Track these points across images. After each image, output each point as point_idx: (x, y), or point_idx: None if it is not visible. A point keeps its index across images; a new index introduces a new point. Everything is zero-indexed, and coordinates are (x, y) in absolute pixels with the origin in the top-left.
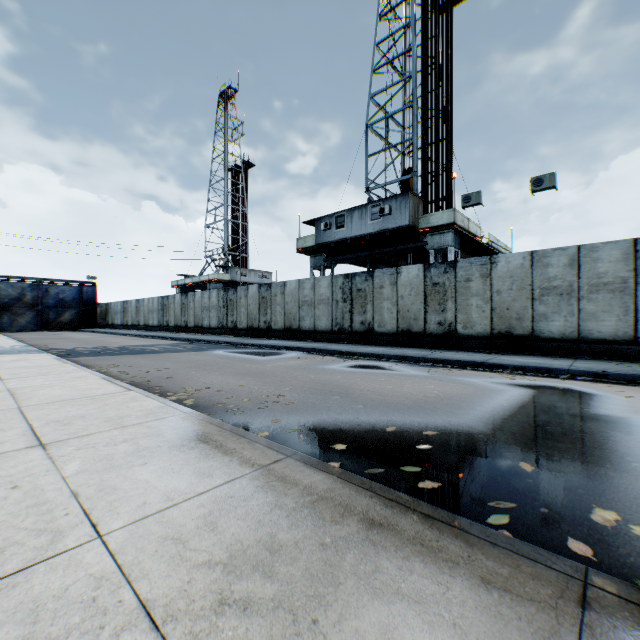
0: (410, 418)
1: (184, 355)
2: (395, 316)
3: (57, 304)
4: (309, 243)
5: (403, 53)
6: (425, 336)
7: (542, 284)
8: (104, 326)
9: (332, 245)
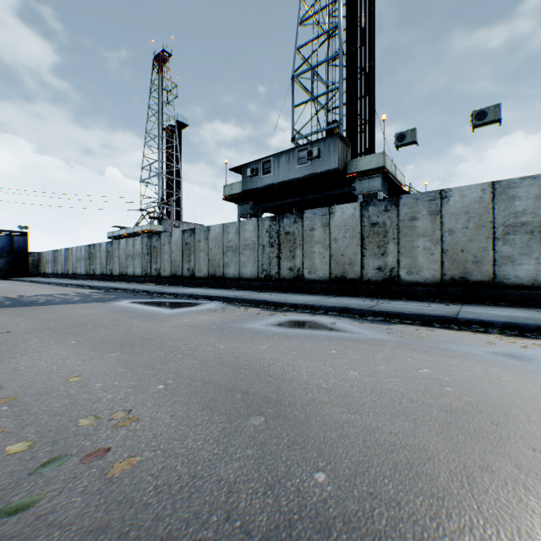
0: None
1: (72, 308)
2: (327, 261)
3: None
4: (236, 190)
5: (329, 4)
6: (362, 283)
7: (506, 220)
8: (37, 275)
9: (259, 191)
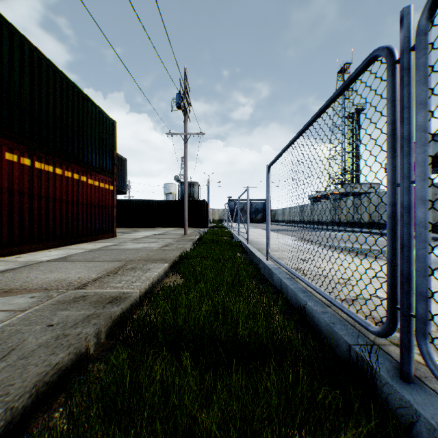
0: (365, 247)
1: (305, 232)
2: None
3: (255, 211)
4: None
5: None
6: None
7: None
8: (274, 221)
9: None
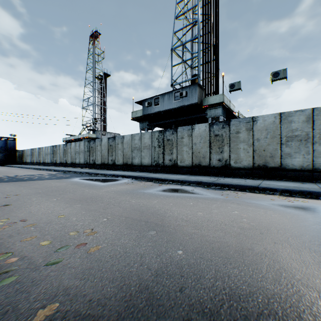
0: (254, 285)
1: (48, 182)
2: (191, 156)
3: None
4: (139, 114)
5: (192, 8)
6: (210, 168)
7: (287, 134)
8: (21, 163)
9: (152, 115)
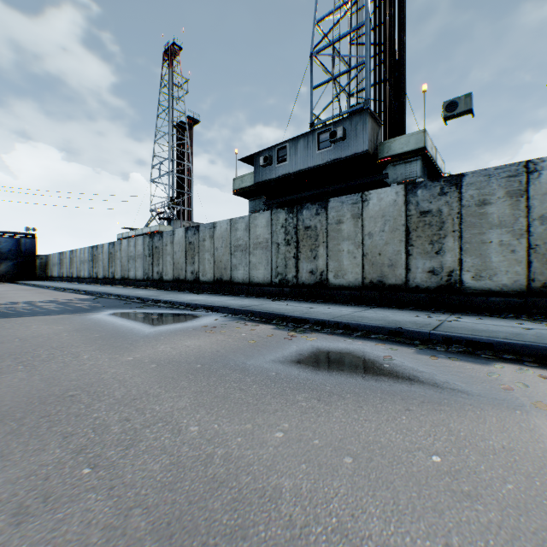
0: None
1: (28, 323)
2: (359, 262)
3: None
4: (247, 182)
5: None
6: (407, 290)
7: None
8: (44, 278)
9: (273, 183)
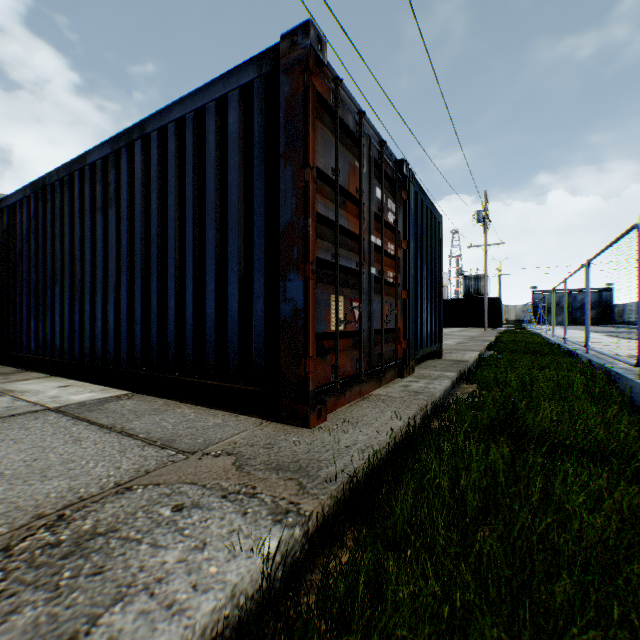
0: None
1: None
2: None
3: (580, 306)
4: None
5: None
6: None
7: None
8: (618, 323)
9: None
